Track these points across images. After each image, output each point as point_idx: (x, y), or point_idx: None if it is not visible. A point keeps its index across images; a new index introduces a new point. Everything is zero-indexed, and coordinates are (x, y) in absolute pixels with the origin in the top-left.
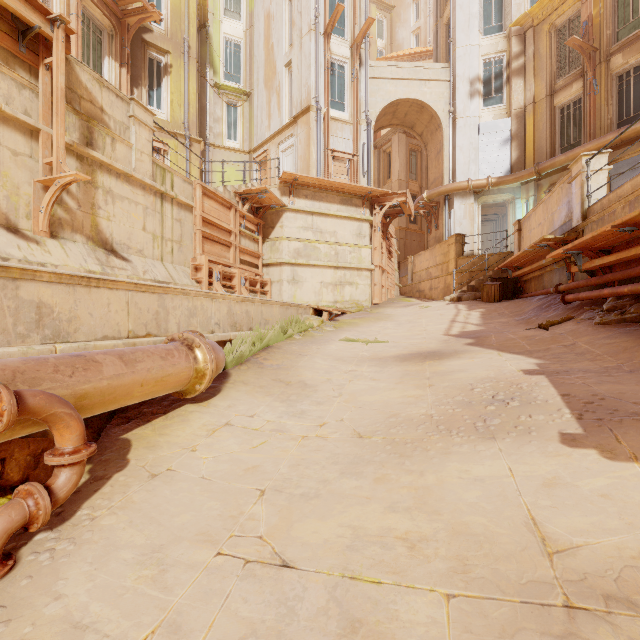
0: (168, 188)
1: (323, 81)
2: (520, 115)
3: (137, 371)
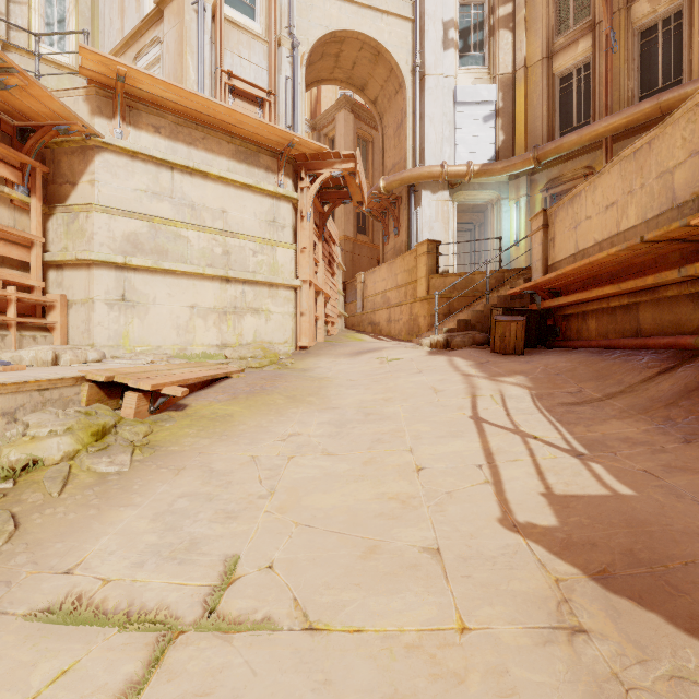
0: None
1: None
2: (507, 83)
3: None
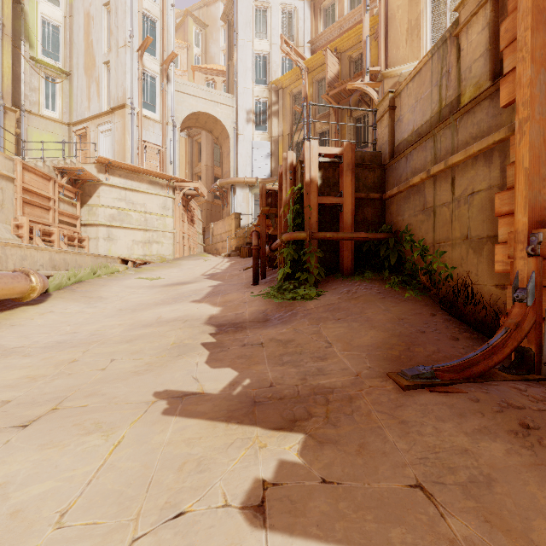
0: None
1: (137, 87)
2: (276, 141)
3: (0, 283)
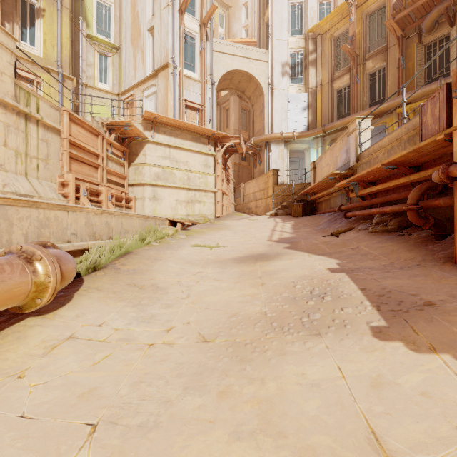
0: (33, 110)
1: (178, 46)
2: (313, 92)
3: None
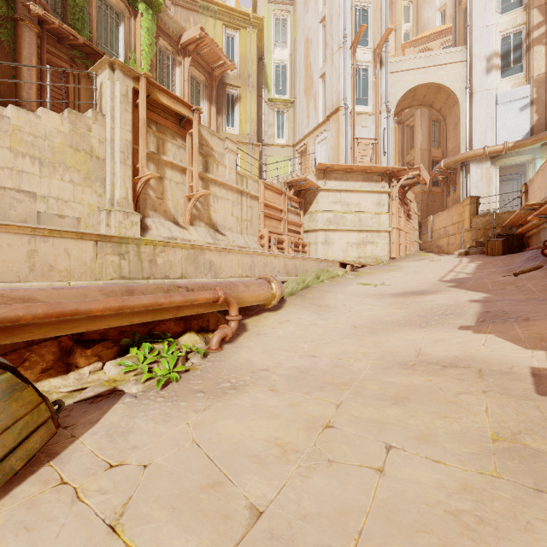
0: (244, 187)
1: (350, 85)
2: (541, 80)
3: (250, 290)
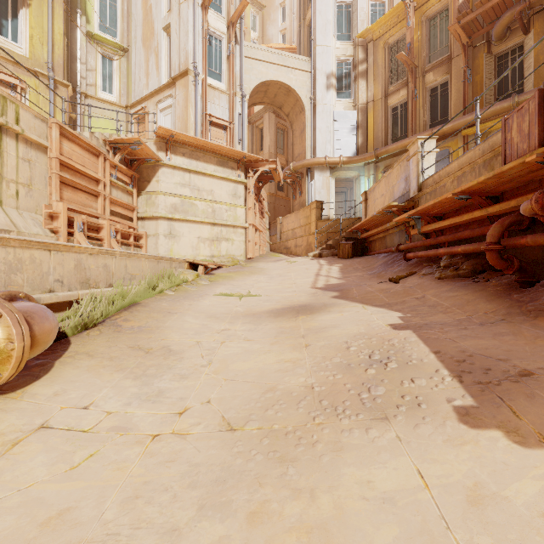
0: (11, 121)
1: (201, 49)
2: (363, 109)
3: None
